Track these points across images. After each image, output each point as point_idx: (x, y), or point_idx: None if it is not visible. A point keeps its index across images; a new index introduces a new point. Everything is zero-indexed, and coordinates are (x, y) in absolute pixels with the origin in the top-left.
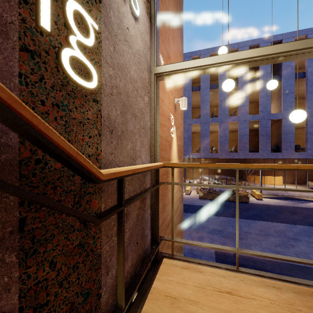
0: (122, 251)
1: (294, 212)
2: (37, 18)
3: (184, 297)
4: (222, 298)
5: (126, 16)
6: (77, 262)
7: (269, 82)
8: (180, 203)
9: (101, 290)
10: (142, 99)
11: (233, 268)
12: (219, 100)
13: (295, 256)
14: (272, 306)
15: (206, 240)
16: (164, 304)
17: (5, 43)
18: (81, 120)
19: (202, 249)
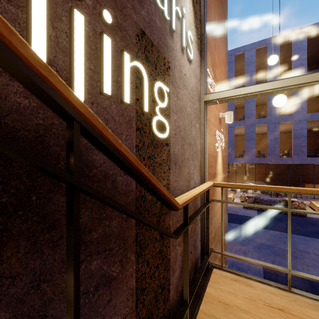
0: (187, 259)
1: None
2: (142, 107)
3: (236, 305)
4: (273, 313)
5: (184, 65)
6: (158, 264)
7: None
8: (224, 215)
9: (170, 287)
10: (194, 128)
11: (284, 288)
12: (268, 99)
13: None
14: None
15: (252, 255)
16: (218, 308)
17: (131, 130)
18: (160, 162)
19: (248, 263)
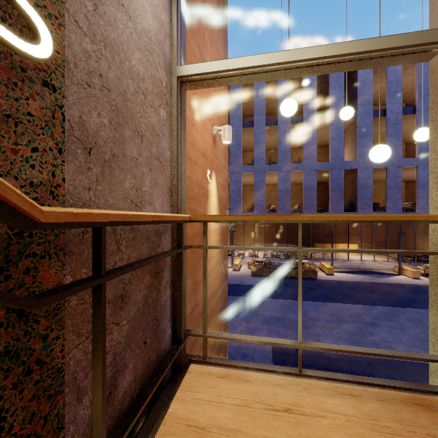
0: (101, 358)
1: (372, 289)
2: None
3: (218, 424)
4: (276, 420)
5: None
6: None
7: (343, 109)
8: (222, 281)
9: (64, 433)
10: (154, 111)
11: (293, 372)
12: (279, 142)
13: (374, 346)
14: (349, 426)
15: (260, 333)
16: None
17: None
18: (11, 112)
19: (255, 345)
